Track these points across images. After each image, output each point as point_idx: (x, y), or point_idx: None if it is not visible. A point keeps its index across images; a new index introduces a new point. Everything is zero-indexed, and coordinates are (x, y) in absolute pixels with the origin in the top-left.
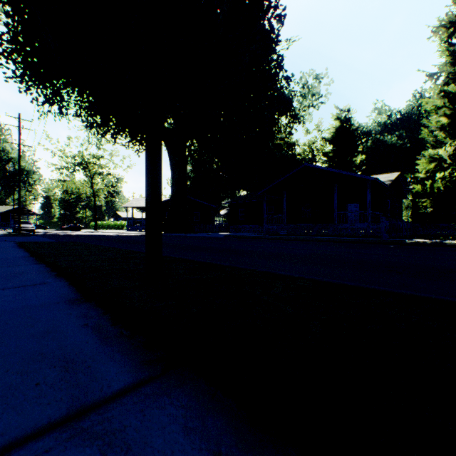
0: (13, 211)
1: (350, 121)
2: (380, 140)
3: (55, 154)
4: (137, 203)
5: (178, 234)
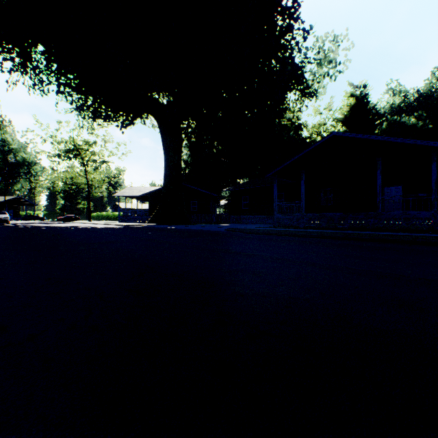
0: (9, 202)
1: (367, 98)
2: (397, 122)
3: (46, 140)
4: (130, 191)
5: (166, 226)
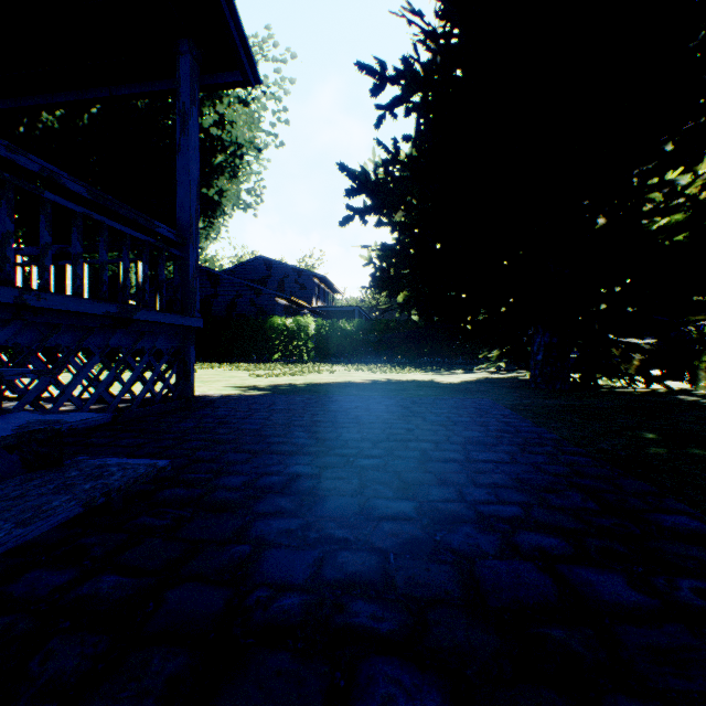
0: None
1: None
2: None
3: None
4: None
5: None
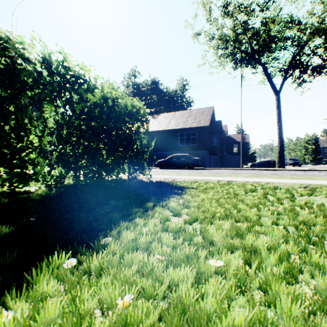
0: None
1: None
2: None
3: None
4: None
5: None
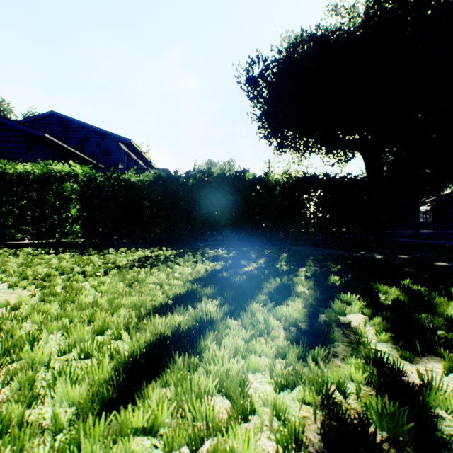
0: None
1: None
2: None
3: None
4: None
5: None
